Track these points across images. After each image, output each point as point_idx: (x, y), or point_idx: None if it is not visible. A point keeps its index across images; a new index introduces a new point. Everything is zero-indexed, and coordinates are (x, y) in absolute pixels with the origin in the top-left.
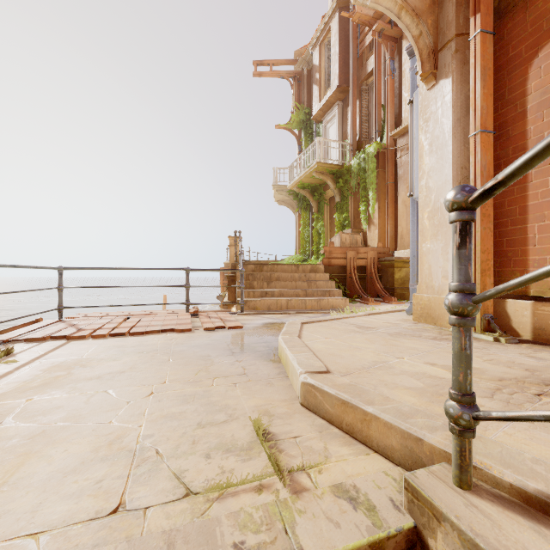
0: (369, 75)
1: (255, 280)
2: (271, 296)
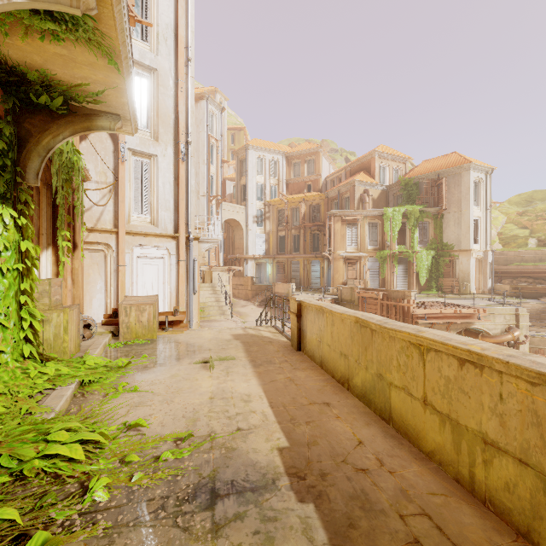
0: None
1: None
2: None
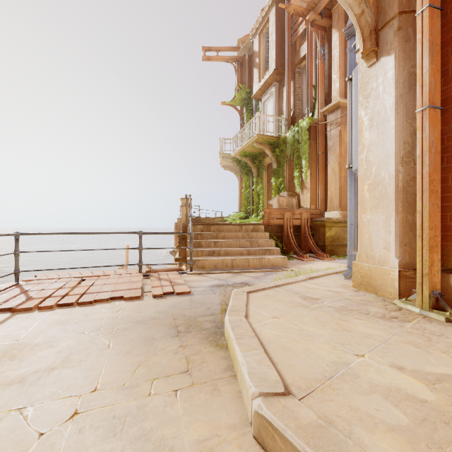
0: (301, 59)
1: (203, 239)
2: (218, 255)
